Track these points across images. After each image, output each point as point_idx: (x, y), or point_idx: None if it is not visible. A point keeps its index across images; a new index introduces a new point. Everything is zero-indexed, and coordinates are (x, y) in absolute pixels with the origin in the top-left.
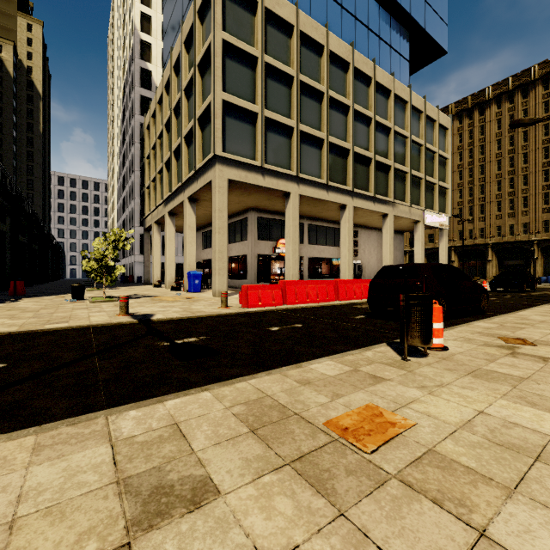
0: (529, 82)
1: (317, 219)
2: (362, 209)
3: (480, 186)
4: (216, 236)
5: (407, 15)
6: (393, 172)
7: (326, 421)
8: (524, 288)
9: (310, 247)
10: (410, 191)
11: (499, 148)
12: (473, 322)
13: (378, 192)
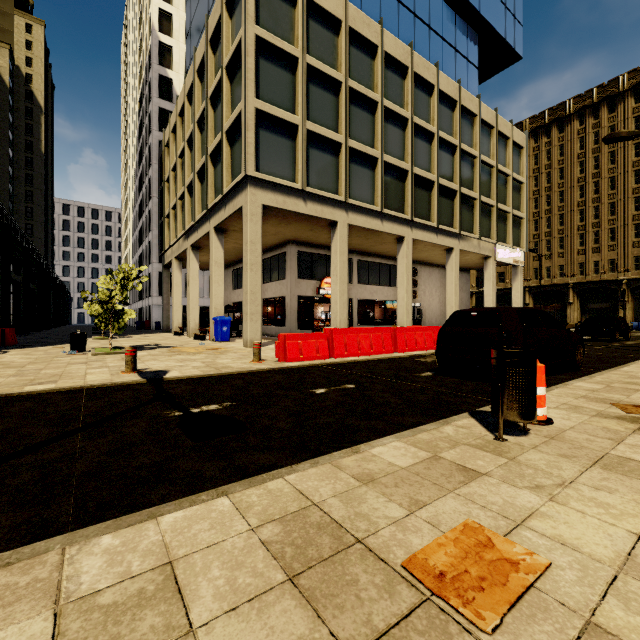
0: (617, 94)
1: (369, 254)
2: (422, 242)
3: (560, 216)
4: (248, 274)
5: (476, 13)
6: (459, 198)
7: (407, 558)
8: (617, 336)
9: (361, 287)
10: (479, 220)
11: (582, 171)
12: (571, 382)
13: (442, 222)
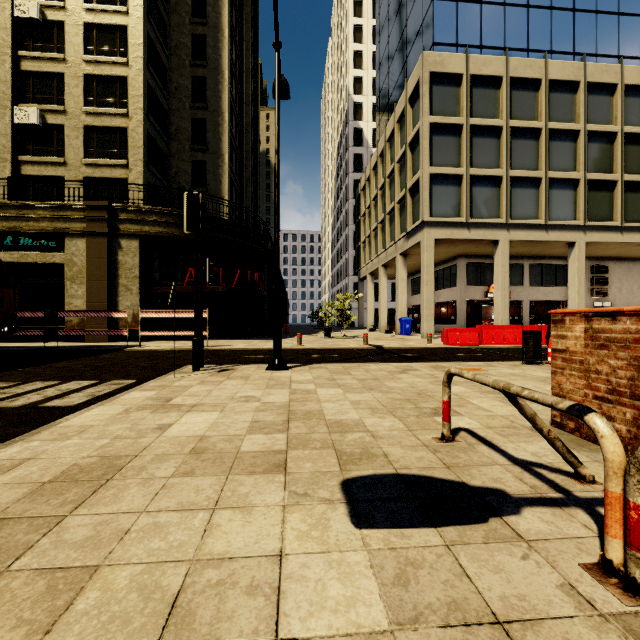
0: None
1: (542, 257)
2: (601, 242)
3: None
4: (424, 288)
5: None
6: None
7: None
8: None
9: (532, 289)
10: None
11: None
12: None
13: (630, 219)
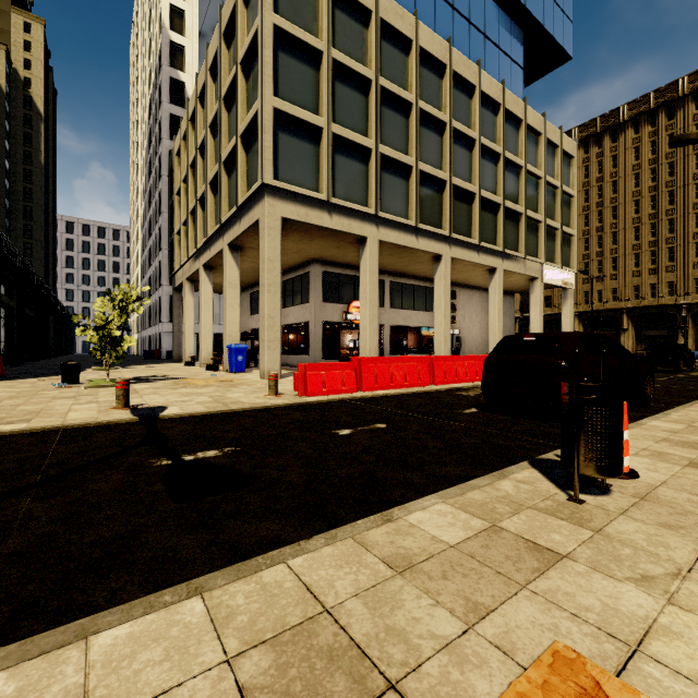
0: (676, 99)
1: (402, 275)
2: (462, 261)
3: (612, 234)
4: (266, 296)
5: (521, 7)
6: (503, 212)
7: None
8: (680, 366)
9: (393, 311)
10: (525, 238)
11: (637, 184)
12: (645, 420)
13: (484, 239)
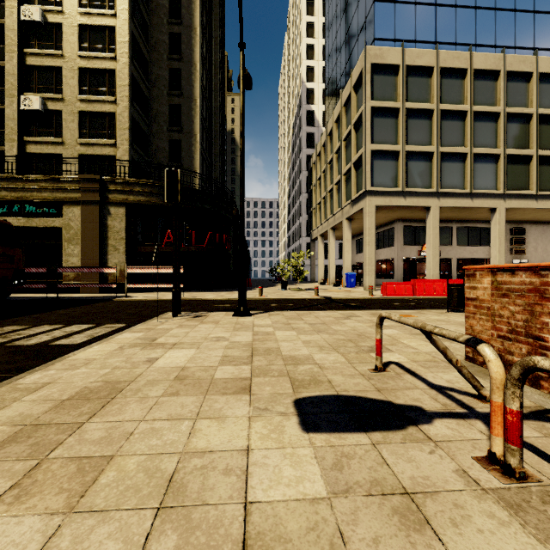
0: None
1: (468, 221)
2: (518, 208)
3: None
4: (367, 248)
5: None
6: None
7: None
8: None
9: (460, 248)
10: None
11: None
12: None
13: (543, 188)
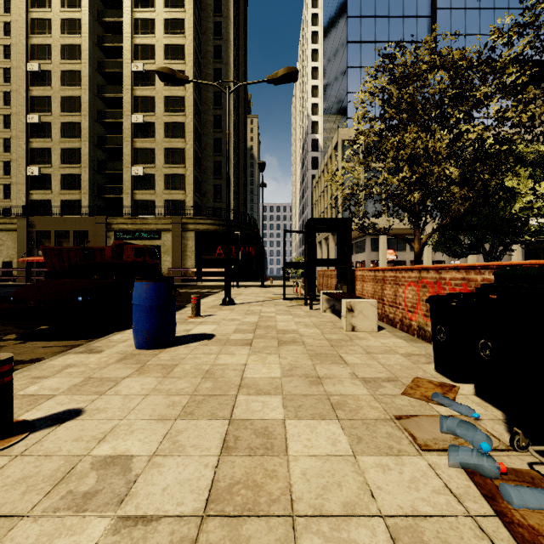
0: None
1: None
2: None
3: None
4: None
5: None
6: None
7: None
8: None
9: (412, 253)
10: None
11: None
12: None
13: None
